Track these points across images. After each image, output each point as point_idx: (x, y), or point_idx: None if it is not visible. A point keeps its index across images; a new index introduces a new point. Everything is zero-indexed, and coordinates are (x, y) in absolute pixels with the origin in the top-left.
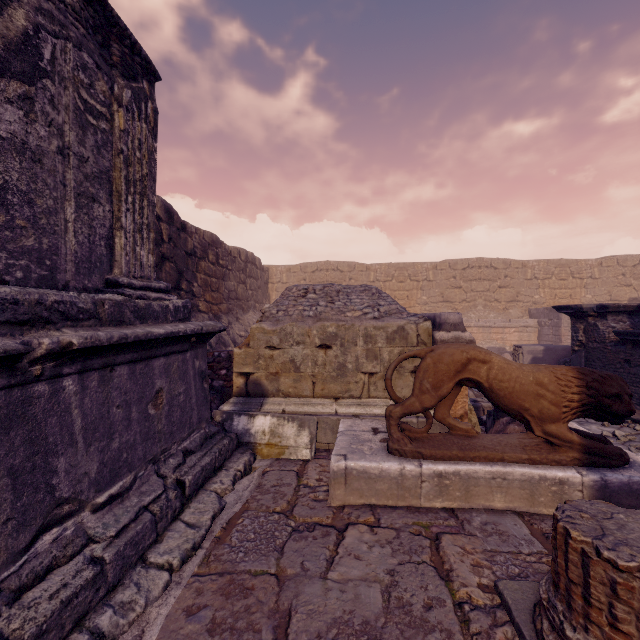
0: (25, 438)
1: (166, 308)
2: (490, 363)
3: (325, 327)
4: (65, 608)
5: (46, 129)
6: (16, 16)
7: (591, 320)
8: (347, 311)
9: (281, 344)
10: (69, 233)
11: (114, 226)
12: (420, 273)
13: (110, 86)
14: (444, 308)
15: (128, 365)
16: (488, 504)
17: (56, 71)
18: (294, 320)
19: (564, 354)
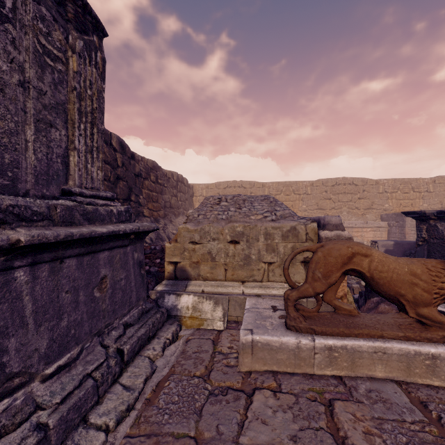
0: None
1: (111, 212)
2: (371, 257)
3: (234, 227)
4: None
5: (8, 65)
6: None
7: (432, 222)
8: (251, 215)
9: (201, 240)
10: (29, 151)
11: (69, 147)
12: (301, 189)
13: (65, 36)
14: (318, 214)
15: (76, 258)
16: (370, 373)
17: (17, 18)
18: (211, 222)
19: (409, 247)
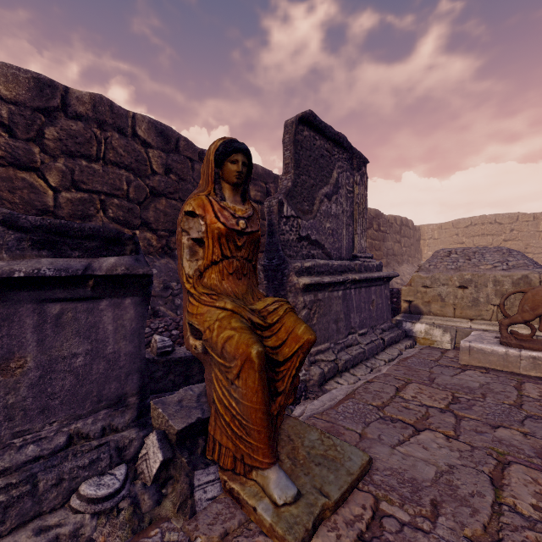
0: (346, 305)
1: (373, 266)
2: None
3: (463, 275)
4: (358, 355)
5: (339, 206)
6: (334, 174)
7: None
8: (480, 265)
9: (431, 285)
10: (344, 240)
11: (354, 233)
12: None
13: (353, 178)
14: None
15: (364, 288)
16: None
17: (341, 185)
18: (440, 271)
19: None
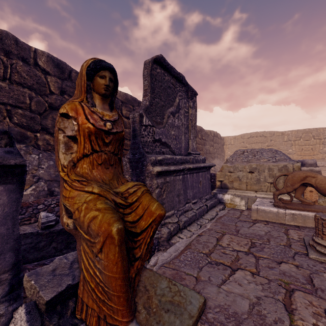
0: (184, 184)
1: (200, 159)
2: (316, 178)
3: (251, 165)
4: (192, 217)
5: (180, 121)
6: (176, 100)
7: None
8: (261, 159)
9: (234, 171)
10: (183, 142)
11: (189, 138)
12: (322, 134)
13: (188, 104)
14: None
15: (195, 173)
16: (313, 226)
17: (181, 107)
18: (239, 162)
19: None
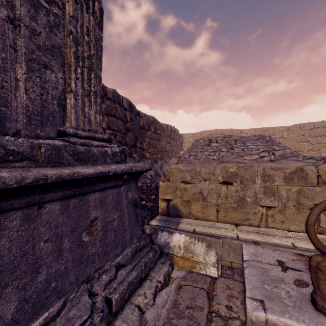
0: None
1: (105, 153)
2: None
3: (227, 168)
4: None
5: None
6: None
7: None
8: (245, 155)
9: (192, 180)
10: (20, 90)
11: (66, 90)
12: (277, 133)
13: None
14: None
15: (60, 201)
16: None
17: None
18: (202, 162)
19: None
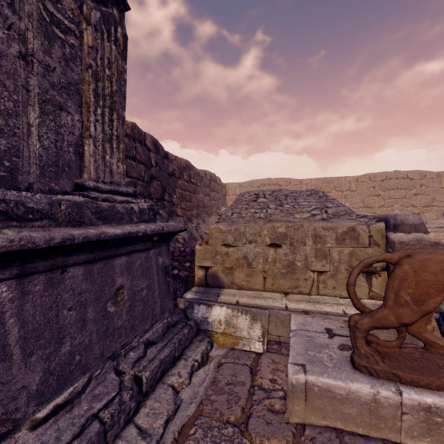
0: None
1: (131, 210)
2: None
3: (275, 227)
4: None
5: (5, 32)
6: None
7: None
8: (295, 213)
9: (235, 242)
10: (33, 137)
11: (84, 135)
12: (344, 185)
13: (79, 5)
14: (364, 212)
15: (84, 265)
16: None
17: None
18: (246, 221)
19: None
